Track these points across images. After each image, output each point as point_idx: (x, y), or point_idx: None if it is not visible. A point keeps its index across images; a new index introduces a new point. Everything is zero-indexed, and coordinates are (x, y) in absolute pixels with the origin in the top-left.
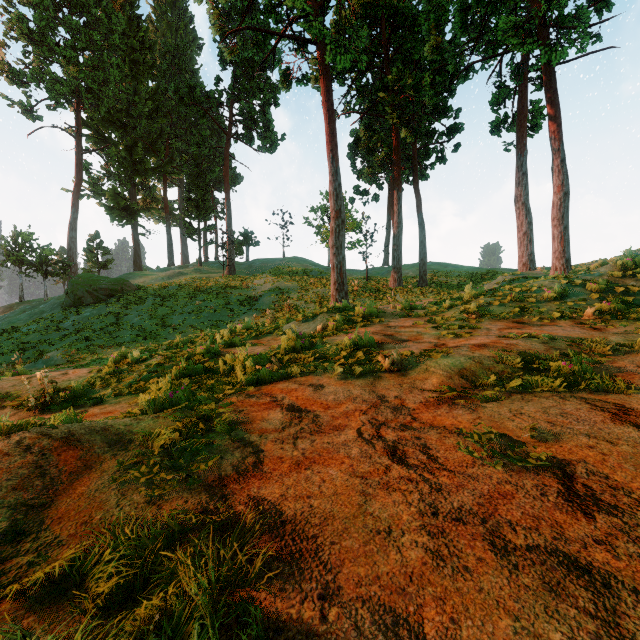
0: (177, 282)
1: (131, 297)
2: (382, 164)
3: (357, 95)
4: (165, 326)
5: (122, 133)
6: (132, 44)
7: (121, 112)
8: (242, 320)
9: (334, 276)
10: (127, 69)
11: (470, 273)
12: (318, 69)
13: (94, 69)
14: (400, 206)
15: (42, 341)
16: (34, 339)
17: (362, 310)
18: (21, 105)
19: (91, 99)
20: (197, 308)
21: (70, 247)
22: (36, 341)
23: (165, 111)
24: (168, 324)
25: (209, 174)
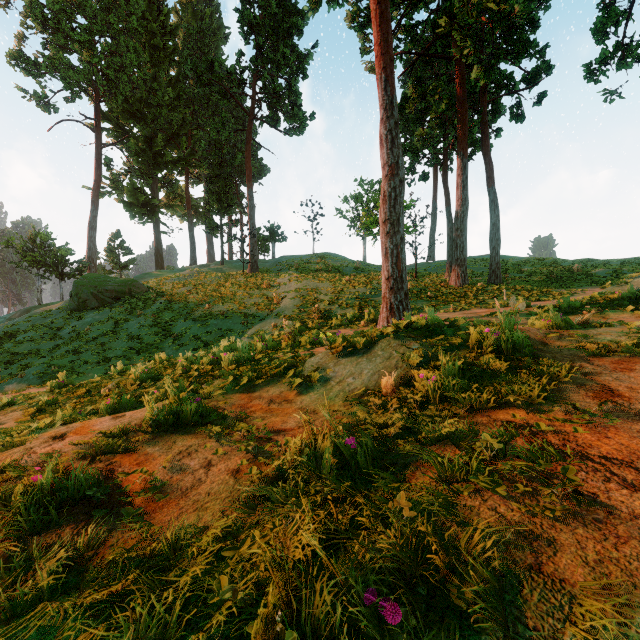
0: (192, 282)
1: (138, 300)
2: (440, 123)
3: (406, 38)
4: (165, 336)
5: (143, 126)
6: (152, 28)
7: (141, 102)
8: (257, 330)
9: (387, 267)
10: (147, 56)
11: (547, 267)
12: (356, 2)
13: (112, 56)
14: (465, 177)
15: (32, 352)
16: (26, 349)
17: (492, 337)
18: (35, 96)
19: (106, 86)
20: (205, 313)
21: (89, 247)
22: (27, 352)
23: (186, 98)
24: (170, 333)
25: (230, 161)
